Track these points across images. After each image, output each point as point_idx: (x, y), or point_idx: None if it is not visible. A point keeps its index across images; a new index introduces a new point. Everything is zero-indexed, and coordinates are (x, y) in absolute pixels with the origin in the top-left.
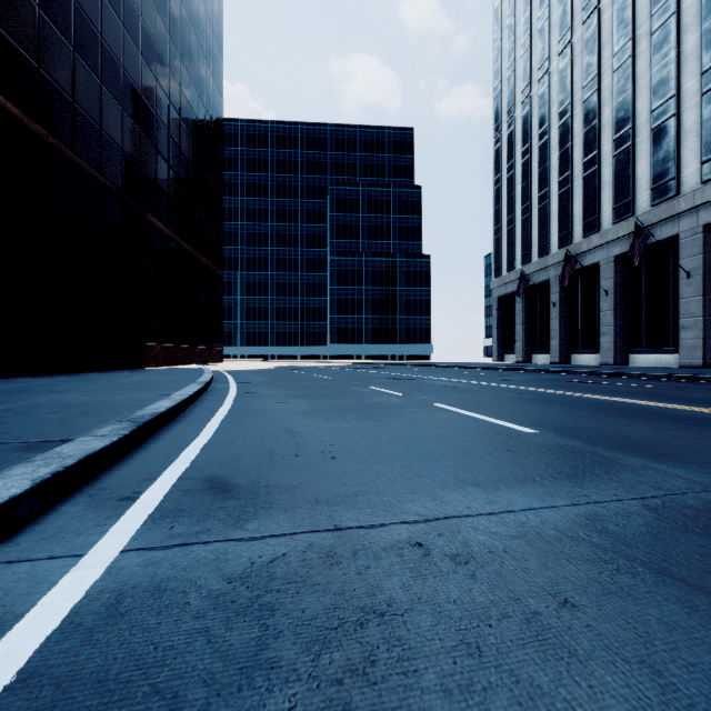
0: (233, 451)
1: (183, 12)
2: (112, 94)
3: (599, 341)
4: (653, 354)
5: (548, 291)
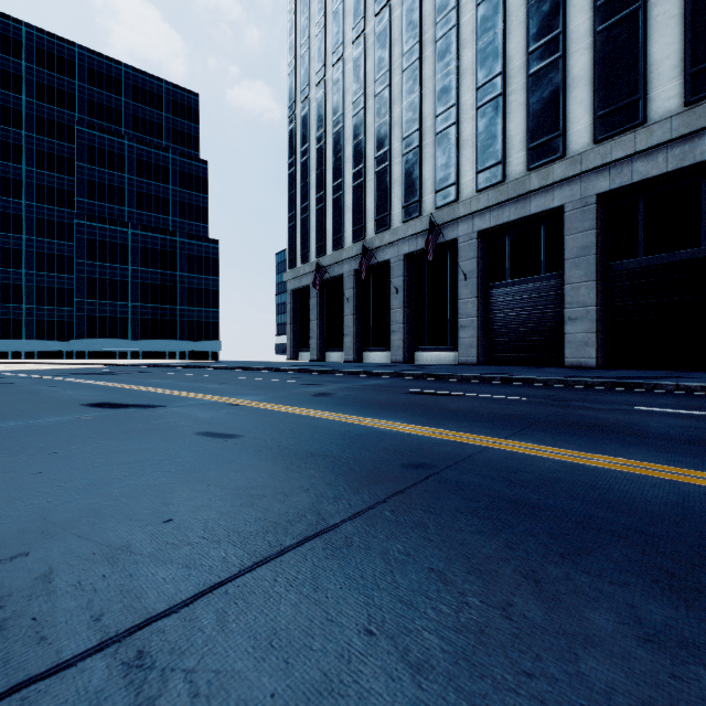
0: None
1: None
2: None
3: (389, 339)
4: (435, 352)
5: (342, 287)
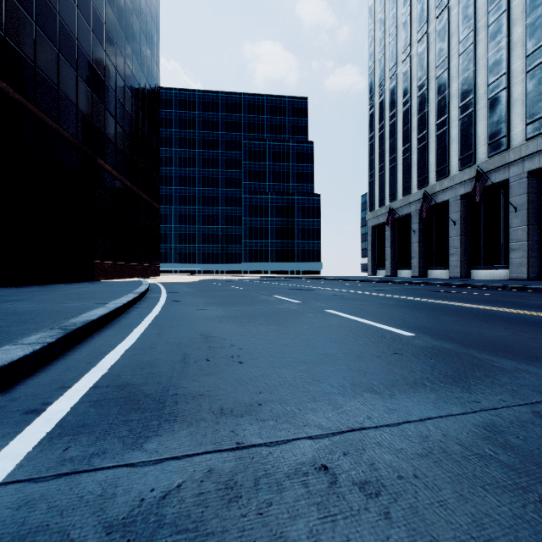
0: (151, 356)
1: (127, 0)
2: (68, 62)
3: (448, 260)
4: (489, 270)
5: (410, 222)
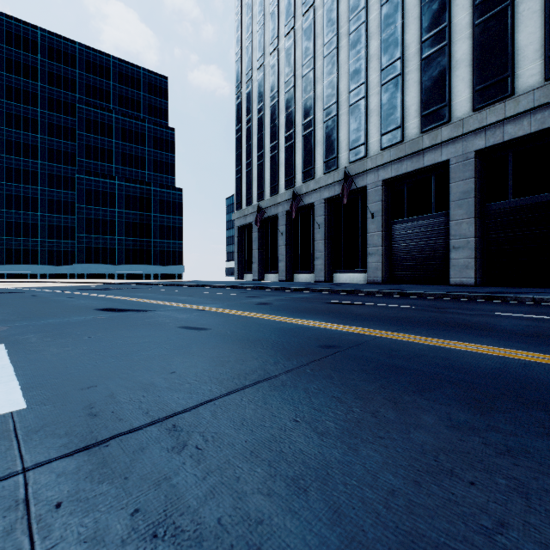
0: None
1: None
2: None
3: (313, 264)
4: (349, 274)
5: (277, 224)
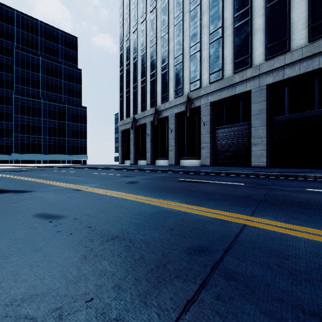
0: None
1: None
2: None
3: (168, 154)
4: (190, 160)
5: (145, 129)
